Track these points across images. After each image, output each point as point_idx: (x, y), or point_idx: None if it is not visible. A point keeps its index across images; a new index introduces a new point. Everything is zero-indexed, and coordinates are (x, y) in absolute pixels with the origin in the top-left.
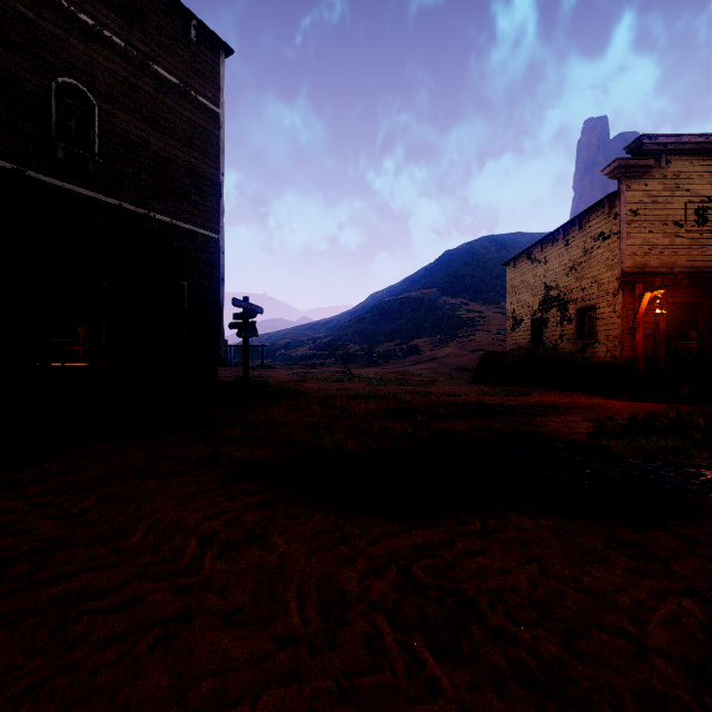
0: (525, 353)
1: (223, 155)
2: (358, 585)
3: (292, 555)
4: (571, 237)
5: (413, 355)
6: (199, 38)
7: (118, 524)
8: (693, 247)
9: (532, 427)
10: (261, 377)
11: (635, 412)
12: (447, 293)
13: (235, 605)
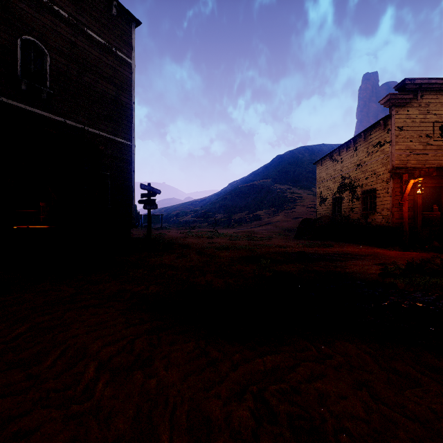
0: (329, 219)
1: (134, 90)
2: (222, 412)
3: (168, 381)
4: (358, 145)
5: (256, 221)
6: (118, 13)
7: (37, 350)
8: (438, 151)
9: (339, 269)
10: (160, 235)
11: (405, 258)
12: (278, 182)
13: (115, 435)
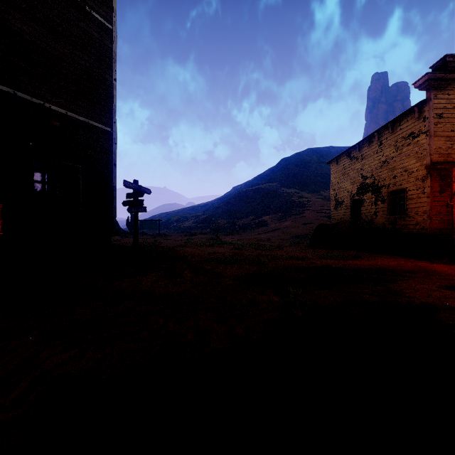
0: (349, 225)
1: (115, 64)
2: None
3: None
4: (384, 138)
5: (262, 227)
6: None
7: None
8: None
9: (403, 300)
10: (154, 243)
11: None
12: (285, 185)
13: None
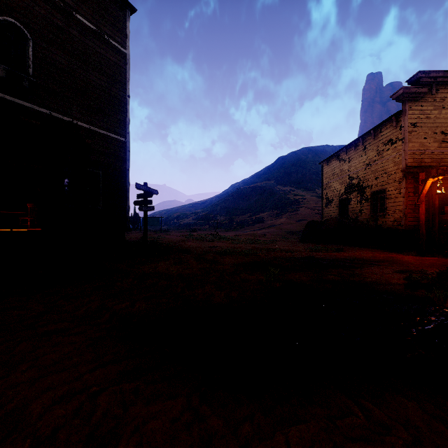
0: (336, 222)
1: (128, 82)
2: None
3: None
4: (367, 143)
5: (259, 223)
6: None
7: None
8: None
9: (358, 279)
10: (158, 238)
11: (425, 264)
12: (281, 183)
13: None
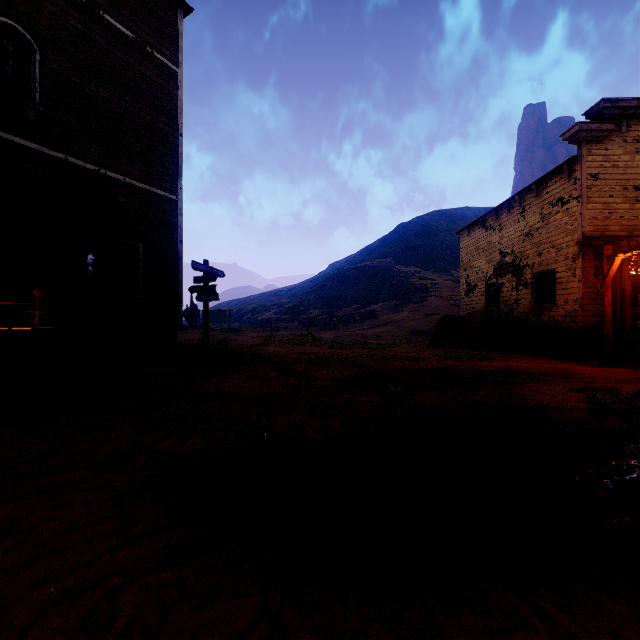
0: (482, 317)
1: (181, 115)
2: None
3: None
4: (527, 204)
5: (370, 319)
6: None
7: None
8: None
9: (517, 401)
10: (225, 340)
11: (613, 379)
12: (401, 262)
13: None
